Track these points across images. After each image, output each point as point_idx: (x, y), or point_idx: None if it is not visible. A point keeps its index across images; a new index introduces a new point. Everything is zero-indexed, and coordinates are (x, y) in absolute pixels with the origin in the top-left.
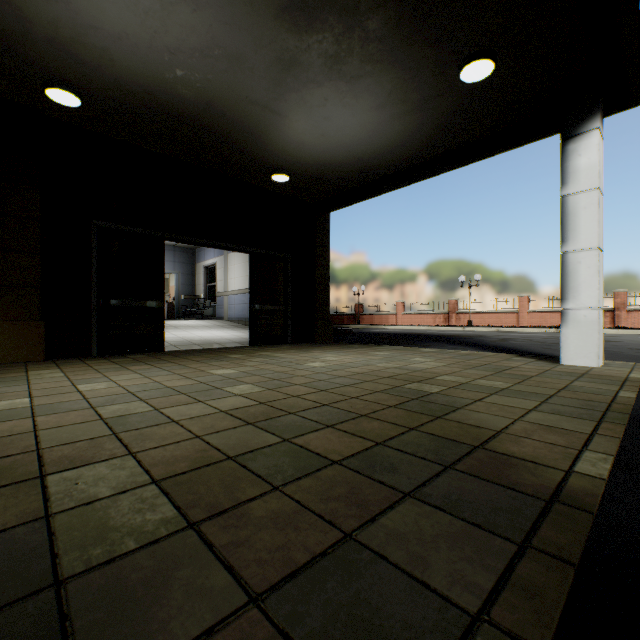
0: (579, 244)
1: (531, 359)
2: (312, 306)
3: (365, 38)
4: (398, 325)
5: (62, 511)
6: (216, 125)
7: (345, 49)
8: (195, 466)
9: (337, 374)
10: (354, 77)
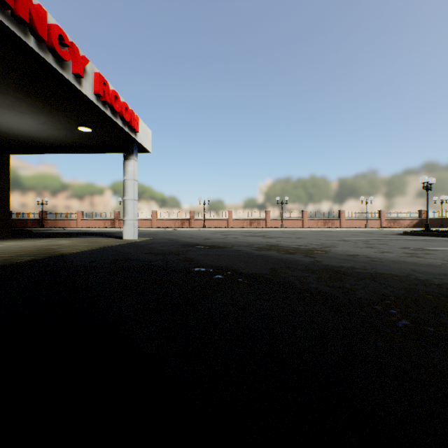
0: (129, 197)
1: (117, 239)
2: None
3: (28, 106)
4: (77, 227)
5: None
6: None
7: (17, 105)
8: None
9: (12, 247)
10: (24, 112)
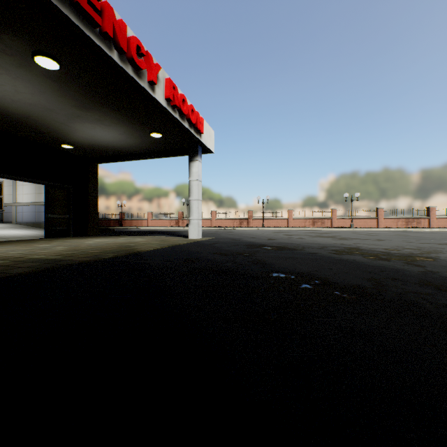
0: (193, 197)
1: (183, 238)
2: (87, 215)
3: (112, 118)
4: (148, 226)
5: (38, 258)
6: (30, 122)
7: (103, 119)
8: (61, 254)
9: (100, 243)
10: (108, 125)
